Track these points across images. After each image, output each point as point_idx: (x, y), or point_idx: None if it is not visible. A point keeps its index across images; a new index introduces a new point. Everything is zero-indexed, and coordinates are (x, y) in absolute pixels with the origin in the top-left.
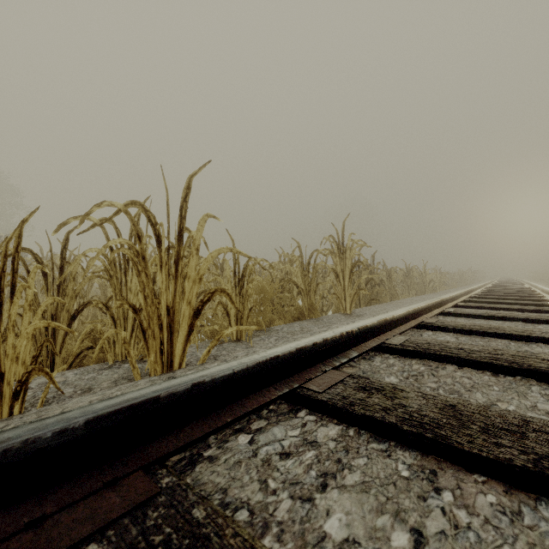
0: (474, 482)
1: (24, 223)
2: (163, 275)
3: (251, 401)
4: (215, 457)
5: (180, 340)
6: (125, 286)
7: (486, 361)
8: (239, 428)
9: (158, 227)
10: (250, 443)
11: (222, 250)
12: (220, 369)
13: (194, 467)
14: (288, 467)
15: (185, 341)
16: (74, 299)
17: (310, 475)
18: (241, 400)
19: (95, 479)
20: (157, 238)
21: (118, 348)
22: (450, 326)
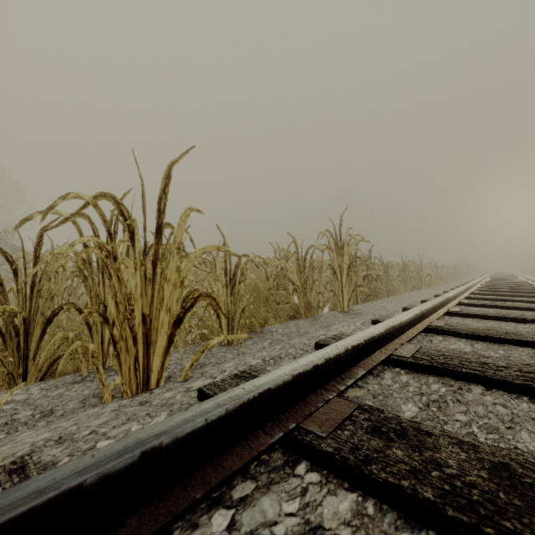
0: None
1: None
2: (137, 279)
3: (232, 456)
4: None
5: (158, 353)
6: (102, 288)
7: (521, 383)
8: (215, 497)
9: (132, 223)
10: (228, 531)
11: (207, 248)
12: (187, 418)
13: None
14: None
15: (164, 354)
16: (49, 301)
17: None
18: (218, 455)
19: None
20: (131, 236)
21: None
22: (462, 330)
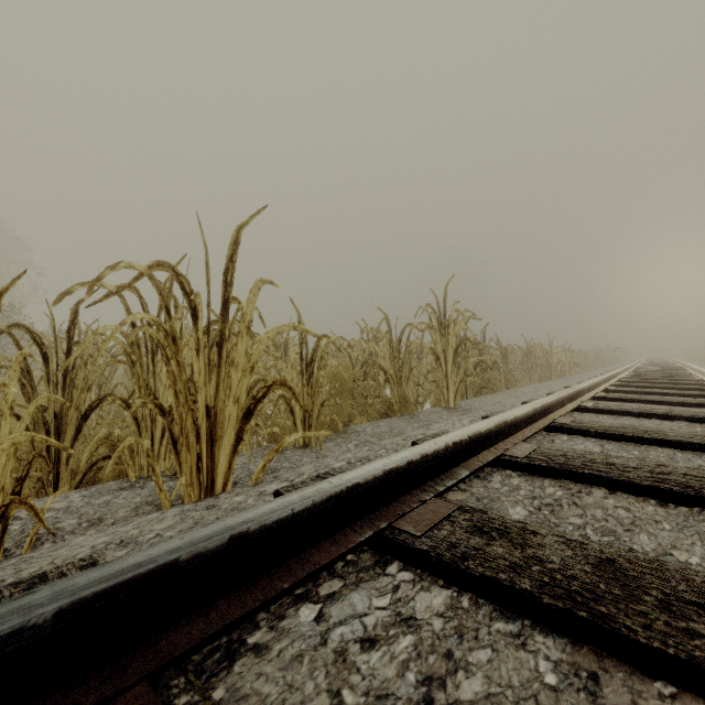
0: (659, 698)
1: (3, 294)
2: (200, 364)
3: (319, 552)
4: (264, 647)
5: (225, 452)
6: (153, 376)
7: (649, 484)
8: (301, 593)
9: (194, 297)
10: (317, 621)
11: (282, 327)
12: (273, 508)
13: (231, 666)
14: (372, 665)
15: (232, 453)
16: (85, 392)
17: (405, 682)
18: (304, 551)
19: (72, 700)
20: (193, 313)
21: (143, 460)
22: (592, 428)
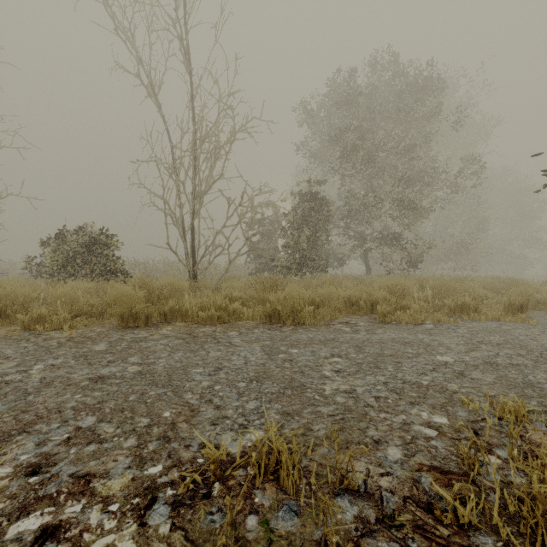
0: None
1: None
2: None
3: None
4: None
5: None
6: None
7: None
8: None
9: None
10: None
11: None
12: None
13: None
14: None
15: None
16: None
17: None
18: None
19: None
20: None
21: None
22: None
